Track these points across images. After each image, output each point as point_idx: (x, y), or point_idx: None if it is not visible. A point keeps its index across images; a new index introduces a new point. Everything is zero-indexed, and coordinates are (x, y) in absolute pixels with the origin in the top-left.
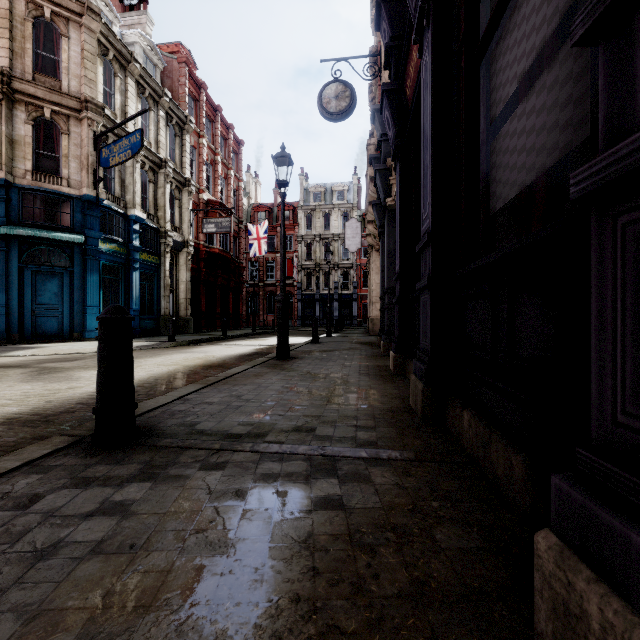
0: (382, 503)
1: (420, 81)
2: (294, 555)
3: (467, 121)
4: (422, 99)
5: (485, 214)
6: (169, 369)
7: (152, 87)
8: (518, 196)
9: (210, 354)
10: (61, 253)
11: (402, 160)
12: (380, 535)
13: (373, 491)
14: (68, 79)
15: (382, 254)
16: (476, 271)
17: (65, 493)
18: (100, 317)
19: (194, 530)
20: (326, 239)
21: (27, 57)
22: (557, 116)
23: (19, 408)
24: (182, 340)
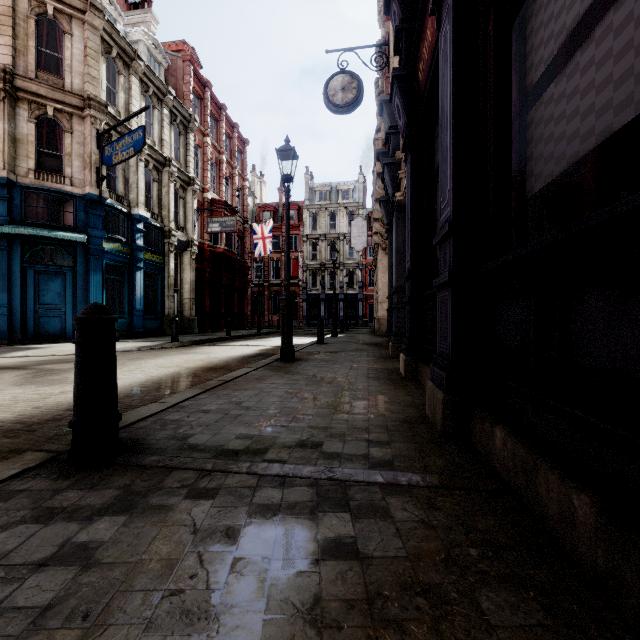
0: (406, 550)
1: (436, 60)
2: (296, 635)
3: (496, 93)
4: (440, 75)
5: (517, 199)
6: (169, 371)
7: (156, 85)
8: (557, 177)
9: (213, 355)
10: (64, 252)
11: (413, 150)
12: (408, 602)
13: (394, 531)
14: (71, 77)
15: (390, 252)
16: (512, 263)
17: (21, 530)
18: (77, 317)
19: (169, 590)
20: (331, 238)
21: (30, 55)
22: (631, 62)
23: (3, 415)
24: (185, 340)
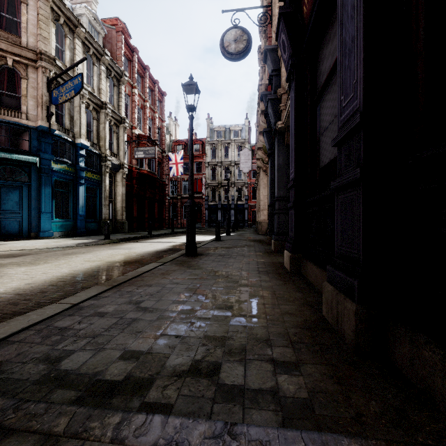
0: None
1: None
2: None
3: None
4: None
5: None
6: (91, 265)
7: (95, 47)
8: None
9: (133, 250)
10: (21, 171)
11: (297, 77)
12: None
13: None
14: (27, 36)
15: (271, 171)
16: None
17: None
18: None
19: None
20: (226, 165)
21: None
22: None
23: None
24: (116, 238)
